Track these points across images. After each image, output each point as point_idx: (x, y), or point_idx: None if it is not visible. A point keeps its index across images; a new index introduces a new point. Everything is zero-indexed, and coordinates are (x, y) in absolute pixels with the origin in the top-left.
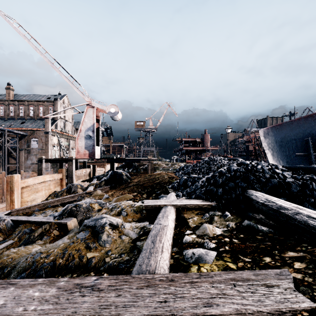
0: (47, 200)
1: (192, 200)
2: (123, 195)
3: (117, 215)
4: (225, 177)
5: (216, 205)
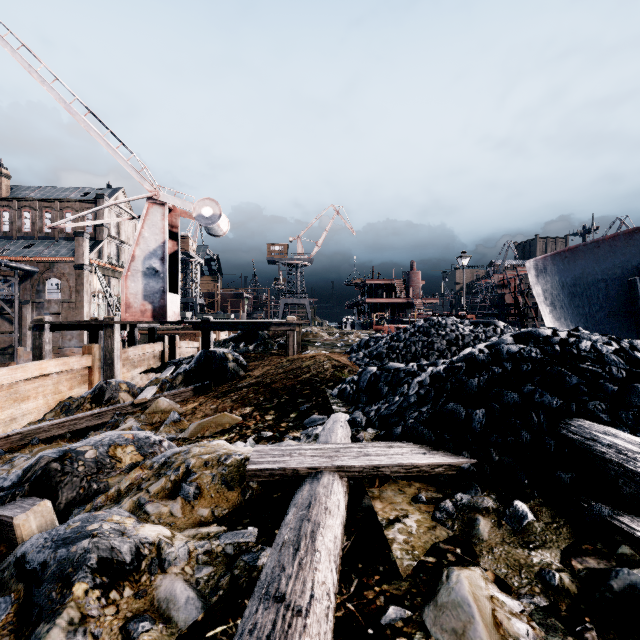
0: (40, 422)
1: (398, 445)
2: (215, 416)
3: (171, 492)
4: (489, 374)
5: (474, 468)
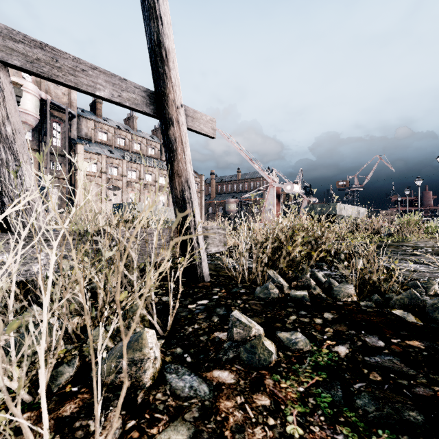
0: None
1: None
2: None
3: None
4: None
5: None
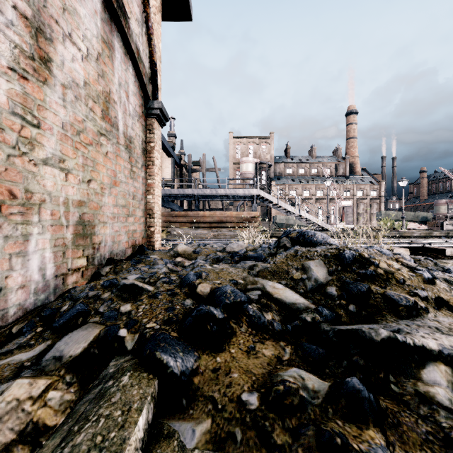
0: None
1: None
2: None
3: None
4: None
5: None
